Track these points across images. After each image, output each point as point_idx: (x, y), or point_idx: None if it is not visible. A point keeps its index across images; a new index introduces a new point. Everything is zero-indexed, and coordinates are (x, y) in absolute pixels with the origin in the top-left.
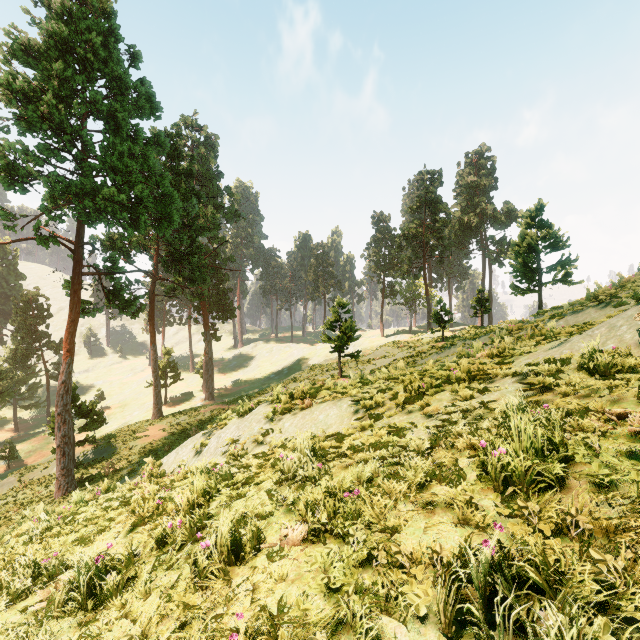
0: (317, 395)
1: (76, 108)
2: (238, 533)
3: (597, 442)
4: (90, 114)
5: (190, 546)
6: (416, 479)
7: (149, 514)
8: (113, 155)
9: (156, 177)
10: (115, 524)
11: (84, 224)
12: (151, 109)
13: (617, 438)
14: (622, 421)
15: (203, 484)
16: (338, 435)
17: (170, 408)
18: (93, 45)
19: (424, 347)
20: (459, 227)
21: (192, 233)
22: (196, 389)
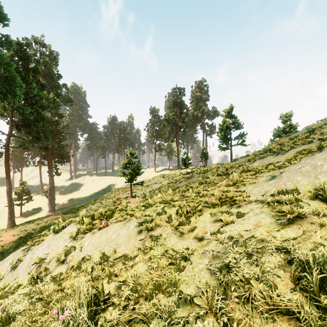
0: (112, 216)
1: None
2: None
3: None
4: None
5: None
6: None
7: None
8: None
9: (3, 64)
10: None
11: None
12: None
13: None
14: None
15: None
16: (125, 257)
17: (24, 218)
18: None
19: (178, 177)
20: (192, 117)
21: (38, 108)
22: (44, 205)
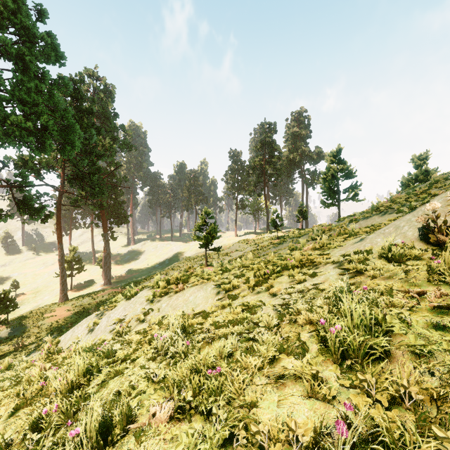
0: (188, 281)
1: None
2: (110, 415)
3: (409, 316)
4: (0, 55)
5: (65, 430)
6: (268, 354)
7: (33, 395)
8: (21, 90)
9: (60, 111)
10: (0, 407)
11: None
12: (56, 57)
13: (421, 312)
14: (421, 297)
15: (84, 365)
16: (204, 313)
17: (75, 292)
18: None
19: (265, 243)
20: (287, 162)
21: (93, 158)
22: (97, 277)
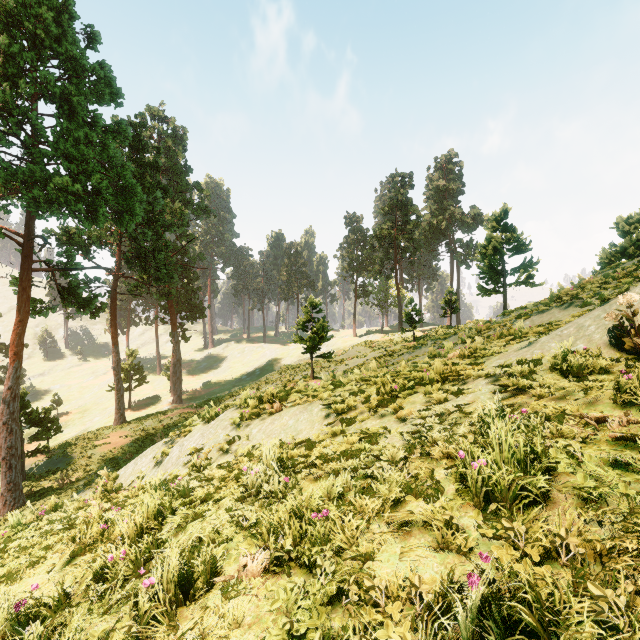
0: (287, 398)
1: (23, 88)
2: (190, 565)
3: (579, 450)
4: (41, 96)
5: (134, 581)
6: (390, 495)
7: (92, 541)
8: (67, 141)
9: (117, 168)
10: (52, 554)
11: (34, 215)
12: (111, 95)
13: (598, 444)
14: (601, 425)
15: (155, 504)
16: (308, 442)
17: (135, 413)
18: (44, 20)
19: (396, 347)
20: (429, 229)
21: (158, 229)
22: (163, 392)
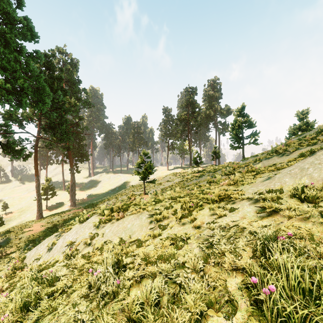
0: (128, 209)
1: None
2: None
3: None
4: None
5: None
6: (195, 310)
7: None
8: (3, 60)
9: (34, 76)
10: None
11: None
12: (31, 36)
13: None
14: None
15: (22, 301)
16: (138, 241)
17: (49, 212)
18: None
19: (189, 176)
20: (205, 116)
21: (61, 112)
22: (66, 200)
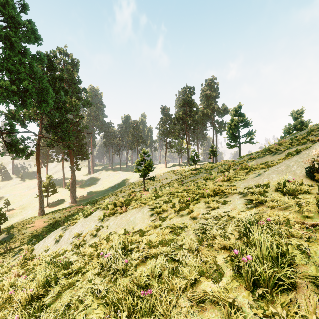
0: (130, 204)
1: None
2: None
3: (308, 247)
4: None
5: None
6: (191, 277)
7: (4, 302)
8: (9, 62)
9: (38, 78)
10: None
11: None
12: (35, 38)
13: (316, 242)
14: (314, 228)
15: (44, 278)
16: (140, 231)
17: (50, 208)
18: None
19: (187, 173)
20: (202, 115)
21: (63, 112)
22: (66, 197)
